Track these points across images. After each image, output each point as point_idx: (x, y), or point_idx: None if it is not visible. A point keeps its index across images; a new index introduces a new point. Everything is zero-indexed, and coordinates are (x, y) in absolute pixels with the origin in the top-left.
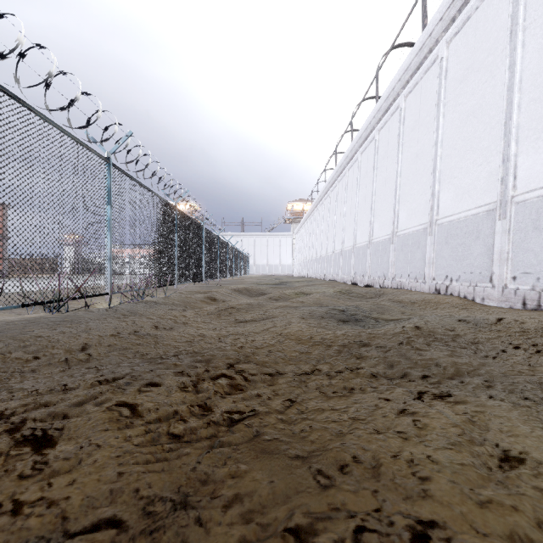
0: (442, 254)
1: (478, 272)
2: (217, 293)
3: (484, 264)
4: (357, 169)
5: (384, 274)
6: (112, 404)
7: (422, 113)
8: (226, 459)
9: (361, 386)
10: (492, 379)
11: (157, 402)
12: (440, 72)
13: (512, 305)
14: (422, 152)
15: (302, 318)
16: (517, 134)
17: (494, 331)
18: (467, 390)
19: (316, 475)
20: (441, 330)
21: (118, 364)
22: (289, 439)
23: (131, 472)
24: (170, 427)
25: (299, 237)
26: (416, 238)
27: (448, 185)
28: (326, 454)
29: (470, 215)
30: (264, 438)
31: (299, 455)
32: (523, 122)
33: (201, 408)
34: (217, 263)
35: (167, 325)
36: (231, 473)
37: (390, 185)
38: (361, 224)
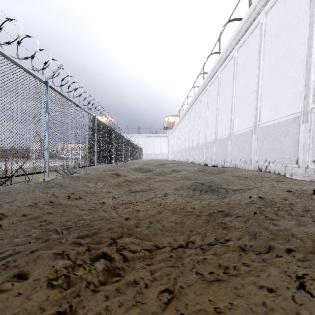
0: (263, 146)
1: (287, 157)
2: (121, 170)
3: (292, 152)
4: (207, 95)
5: (224, 159)
6: None
7: (249, 58)
8: None
9: (235, 264)
10: None
11: None
12: (261, 32)
13: (313, 179)
14: (248, 83)
15: (175, 190)
16: None
17: None
18: None
19: None
20: (278, 200)
21: (13, 239)
22: None
23: None
24: None
25: (172, 137)
26: (245, 136)
27: (266, 102)
28: None
29: (282, 121)
30: None
31: None
32: None
33: None
34: (123, 152)
35: (78, 195)
36: None
37: (228, 104)
38: (209, 128)
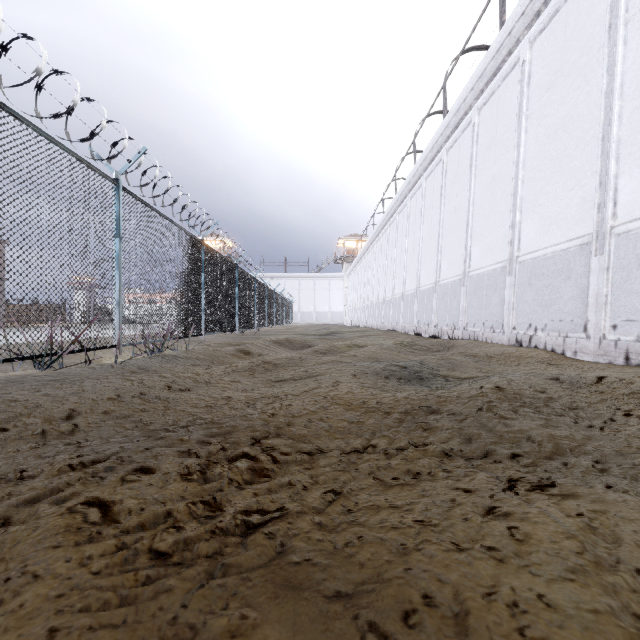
0: (524, 299)
1: (568, 320)
2: (252, 345)
3: (576, 310)
4: (421, 197)
5: (454, 322)
6: (78, 502)
7: (500, 128)
8: (228, 598)
9: (431, 469)
10: (604, 459)
11: (143, 499)
12: (522, 78)
13: (612, 359)
14: (499, 175)
15: (354, 376)
16: (618, 150)
17: (595, 393)
18: (574, 476)
19: (366, 634)
20: (529, 392)
21: (107, 439)
22: (328, 562)
23: (71, 628)
24: (154, 539)
25: (353, 279)
26: (492, 279)
27: (531, 214)
28: (381, 590)
29: (559, 251)
30: (290, 559)
31: (341, 591)
32: (626, 136)
33: (207, 506)
34: (254, 309)
35: (184, 385)
36: (231, 627)
37: (461, 216)
38: (425, 263)
